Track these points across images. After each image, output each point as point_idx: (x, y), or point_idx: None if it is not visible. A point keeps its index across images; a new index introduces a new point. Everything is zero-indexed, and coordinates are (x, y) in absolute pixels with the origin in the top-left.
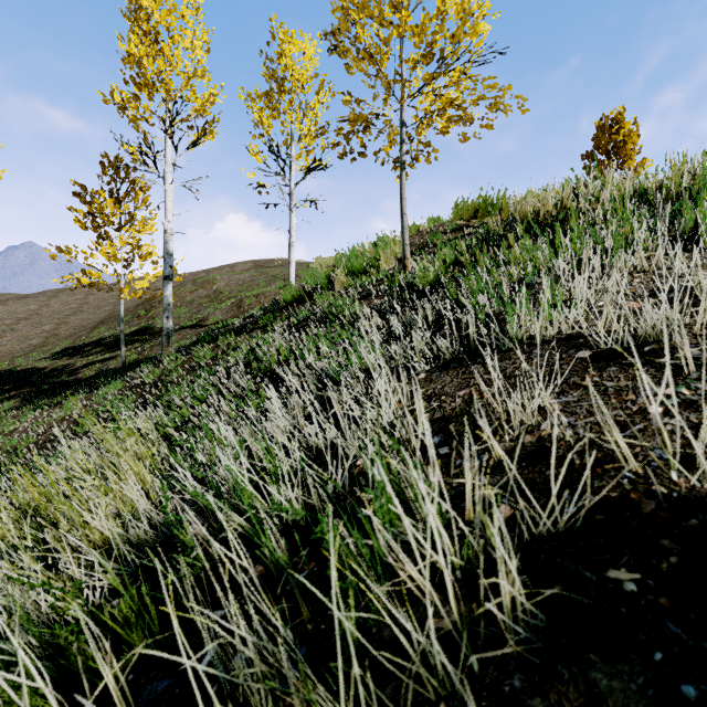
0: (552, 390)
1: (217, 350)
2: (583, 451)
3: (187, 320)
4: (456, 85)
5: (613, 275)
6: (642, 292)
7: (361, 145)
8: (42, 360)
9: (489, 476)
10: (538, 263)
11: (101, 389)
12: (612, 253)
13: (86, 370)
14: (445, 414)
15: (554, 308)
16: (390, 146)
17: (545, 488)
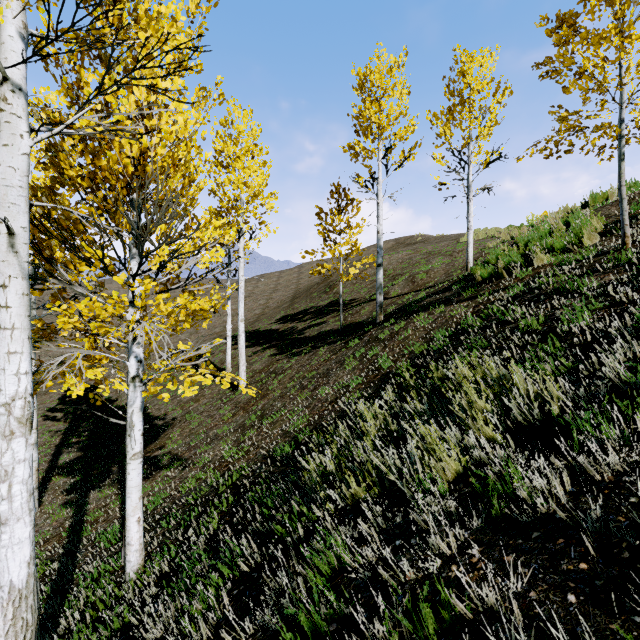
0: None
1: (432, 317)
2: None
3: (367, 294)
4: None
5: None
6: None
7: (569, 144)
8: (272, 324)
9: None
10: None
11: (336, 343)
12: None
13: (309, 331)
14: None
15: None
16: (598, 138)
17: None
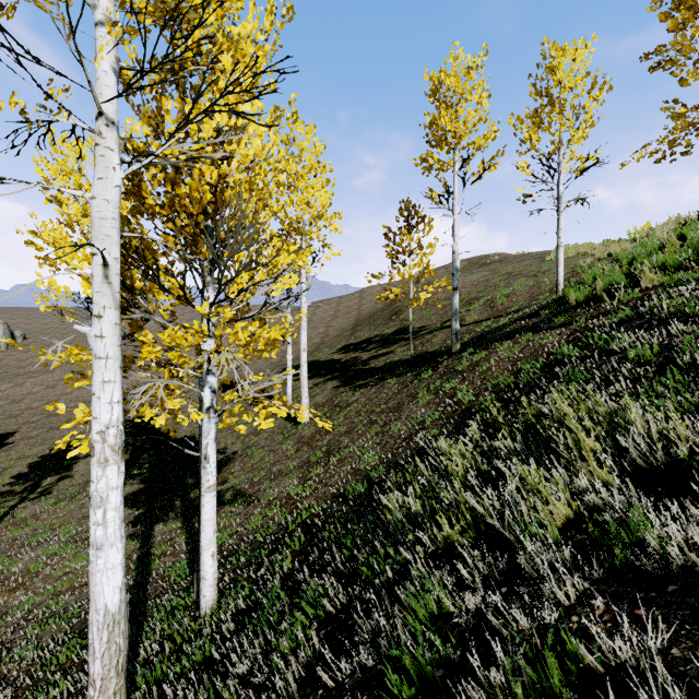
0: None
1: (518, 346)
2: None
3: (439, 321)
4: None
5: None
6: None
7: (687, 145)
8: (333, 354)
9: None
10: None
11: (406, 375)
12: None
13: (375, 361)
14: None
15: None
16: None
17: None
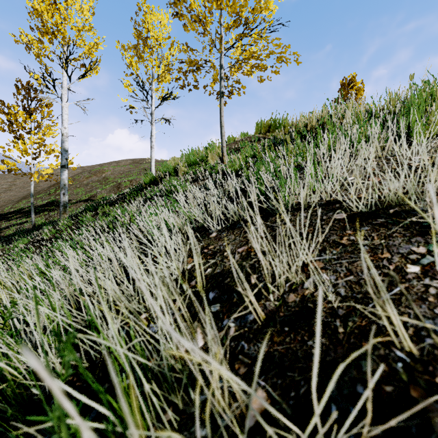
0: (315, 248)
1: (96, 216)
2: (346, 316)
3: (82, 196)
4: (255, 42)
5: (359, 157)
6: (379, 170)
7: (195, 80)
8: None
9: (252, 343)
10: (306, 155)
11: (14, 243)
12: (356, 146)
13: (7, 230)
14: (224, 269)
15: (316, 182)
16: (214, 82)
17: (306, 368)
